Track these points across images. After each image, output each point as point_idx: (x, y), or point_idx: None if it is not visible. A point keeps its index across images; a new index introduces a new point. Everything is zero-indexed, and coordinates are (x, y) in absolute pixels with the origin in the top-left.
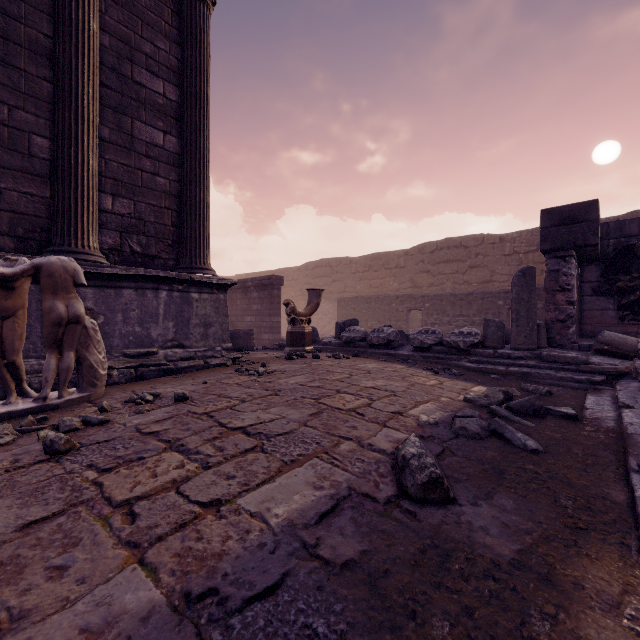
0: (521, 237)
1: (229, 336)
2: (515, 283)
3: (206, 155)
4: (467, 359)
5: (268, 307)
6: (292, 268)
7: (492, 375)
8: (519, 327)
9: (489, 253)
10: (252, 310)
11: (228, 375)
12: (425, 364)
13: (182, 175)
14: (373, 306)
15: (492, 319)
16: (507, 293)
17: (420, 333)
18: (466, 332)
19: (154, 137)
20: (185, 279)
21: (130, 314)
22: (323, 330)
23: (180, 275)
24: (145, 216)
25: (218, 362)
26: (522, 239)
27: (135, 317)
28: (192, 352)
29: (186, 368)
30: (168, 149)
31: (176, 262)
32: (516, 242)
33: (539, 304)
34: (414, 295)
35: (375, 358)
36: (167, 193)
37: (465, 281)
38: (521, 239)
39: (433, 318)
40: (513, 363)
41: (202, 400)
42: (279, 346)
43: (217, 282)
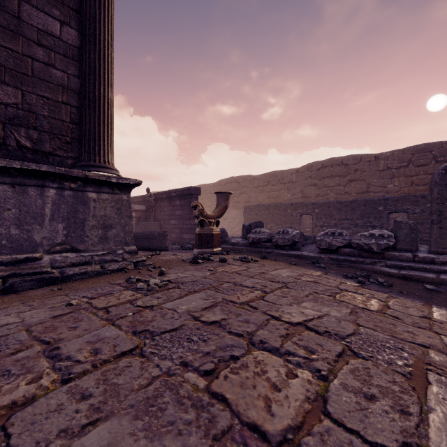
0: (393, 155)
1: (133, 238)
2: (437, 182)
3: (107, 49)
4: (383, 263)
5: (188, 212)
6: (209, 184)
7: (428, 286)
8: (442, 229)
9: (366, 169)
10: (175, 215)
11: (112, 288)
12: (339, 268)
13: (81, 68)
14: (272, 212)
15: (405, 221)
16: (387, 200)
17: (326, 235)
18: (377, 234)
19: (48, 25)
20: (79, 176)
21: (4, 214)
22: (232, 231)
23: (71, 171)
24: (36, 109)
25: (117, 267)
26: (394, 157)
27: (11, 217)
28: (88, 256)
29: (75, 275)
30: (66, 41)
31: (76, 161)
32: (389, 159)
33: (417, 209)
34: (306, 203)
35: (283, 260)
36: (65, 87)
37: (346, 192)
38: (393, 157)
39: (322, 221)
40: (443, 270)
41: (1, 365)
42: (193, 245)
43: (117, 181)
